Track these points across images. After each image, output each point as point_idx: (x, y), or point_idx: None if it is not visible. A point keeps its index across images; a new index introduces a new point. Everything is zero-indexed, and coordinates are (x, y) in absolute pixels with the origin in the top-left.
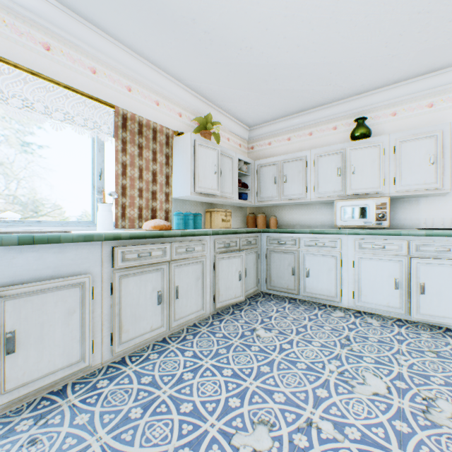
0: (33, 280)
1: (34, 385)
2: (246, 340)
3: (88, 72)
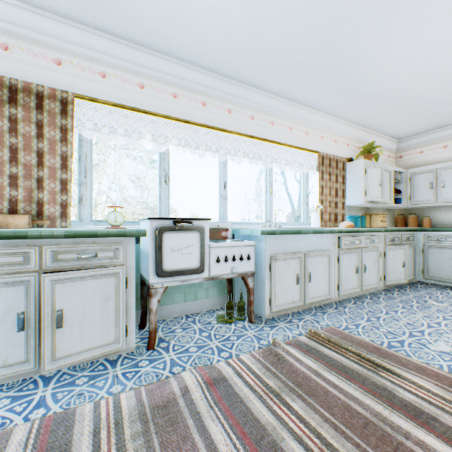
0: (314, 250)
1: (315, 299)
2: (422, 304)
3: (304, 135)
